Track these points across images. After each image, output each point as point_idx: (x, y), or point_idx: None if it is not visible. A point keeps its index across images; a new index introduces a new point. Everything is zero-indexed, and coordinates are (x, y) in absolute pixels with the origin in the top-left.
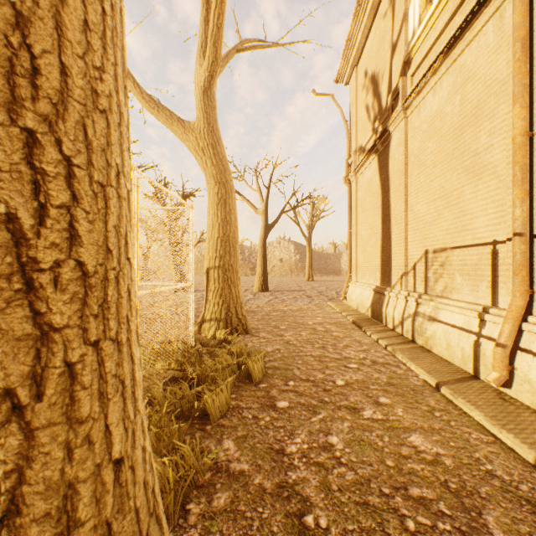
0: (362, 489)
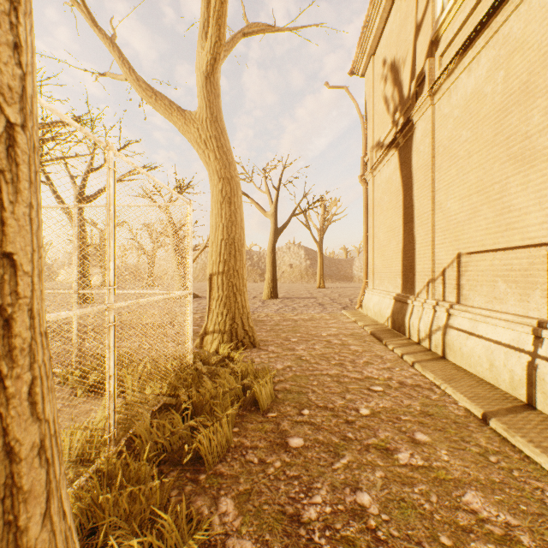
0: None
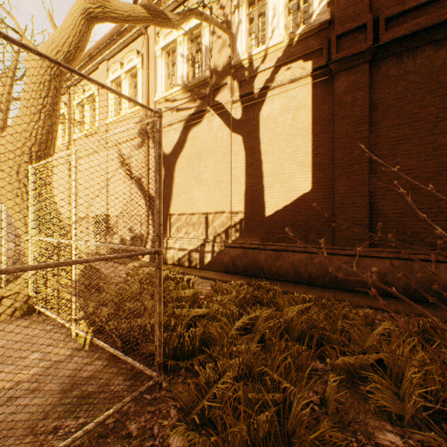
0: None
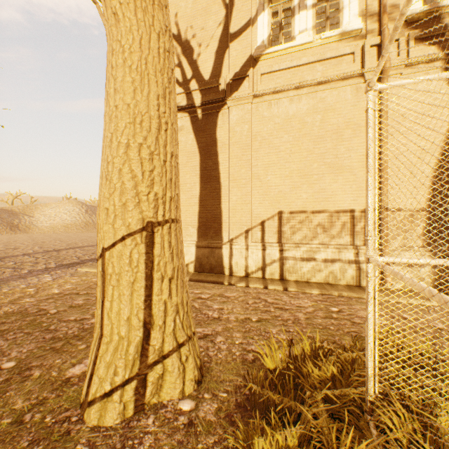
0: None
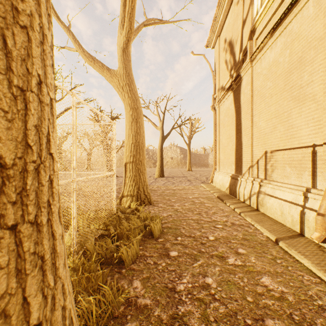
0: (231, 320)
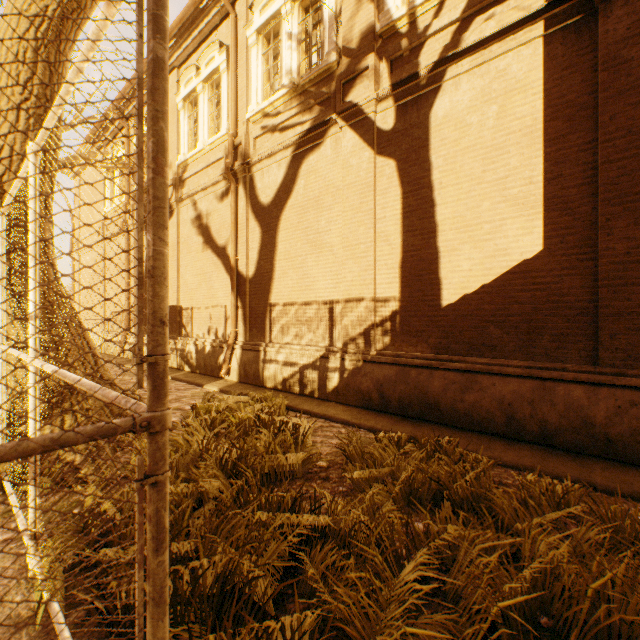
0: None
